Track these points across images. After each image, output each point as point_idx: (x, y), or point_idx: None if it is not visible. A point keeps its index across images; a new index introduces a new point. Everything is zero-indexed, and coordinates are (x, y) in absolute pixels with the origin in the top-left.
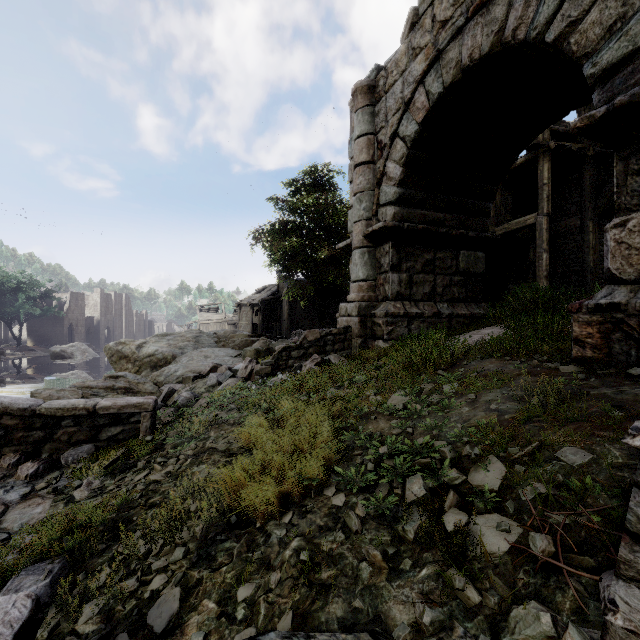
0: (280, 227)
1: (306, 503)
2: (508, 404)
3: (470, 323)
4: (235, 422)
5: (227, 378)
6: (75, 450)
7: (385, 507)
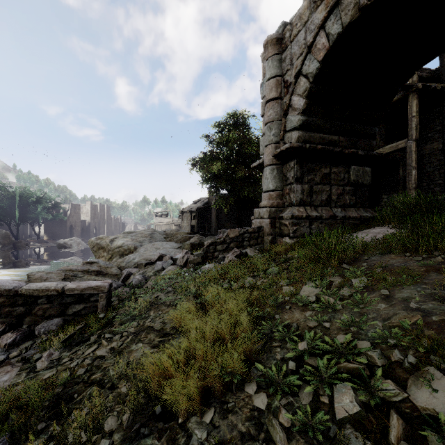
0: (210, 156)
1: (227, 399)
2: (429, 303)
3: (359, 224)
4: (170, 303)
5: (169, 265)
6: (47, 323)
7: (315, 427)
